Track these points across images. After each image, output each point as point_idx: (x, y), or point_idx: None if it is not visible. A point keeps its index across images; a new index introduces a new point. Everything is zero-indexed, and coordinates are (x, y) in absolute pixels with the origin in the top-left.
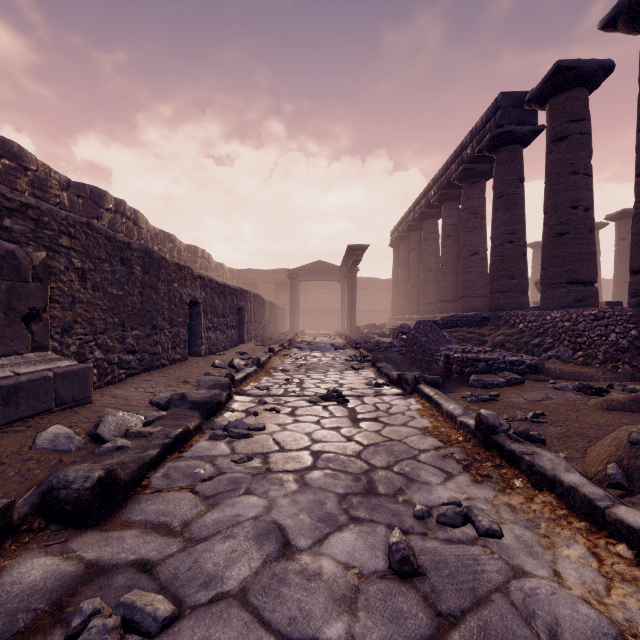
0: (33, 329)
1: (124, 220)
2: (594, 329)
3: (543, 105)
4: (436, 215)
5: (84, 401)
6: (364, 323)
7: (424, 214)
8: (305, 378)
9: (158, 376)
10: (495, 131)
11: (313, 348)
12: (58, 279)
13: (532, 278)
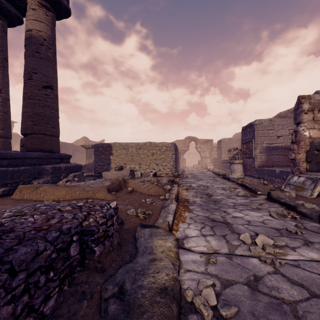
0: None
1: None
2: None
3: None
4: None
5: None
6: None
7: None
8: None
9: None
10: None
11: None
12: None
13: None
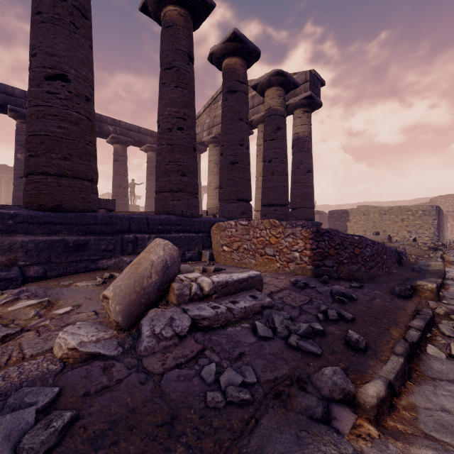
0: None
1: None
2: None
3: (176, 1)
4: None
5: None
6: None
7: None
8: None
9: None
10: None
11: None
12: None
13: None
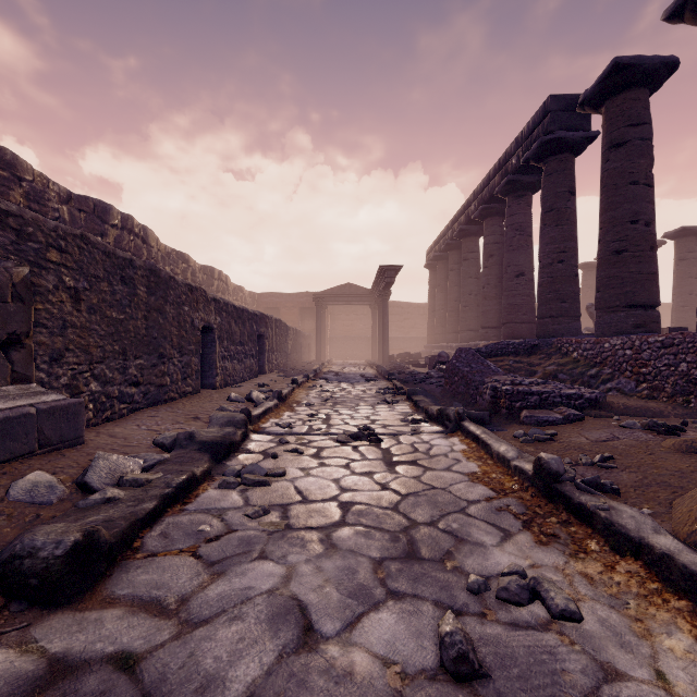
0: (13, 357)
1: (132, 237)
2: (661, 358)
3: (598, 108)
4: (477, 233)
5: (75, 441)
6: (397, 352)
7: (463, 231)
8: (332, 413)
9: (165, 411)
10: (544, 138)
11: (341, 379)
12: (45, 300)
13: (582, 302)
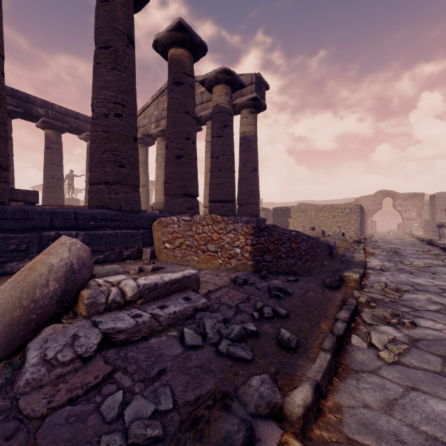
0: None
1: None
2: None
3: None
4: None
5: None
6: None
7: None
8: None
9: None
10: None
11: None
12: None
13: None
